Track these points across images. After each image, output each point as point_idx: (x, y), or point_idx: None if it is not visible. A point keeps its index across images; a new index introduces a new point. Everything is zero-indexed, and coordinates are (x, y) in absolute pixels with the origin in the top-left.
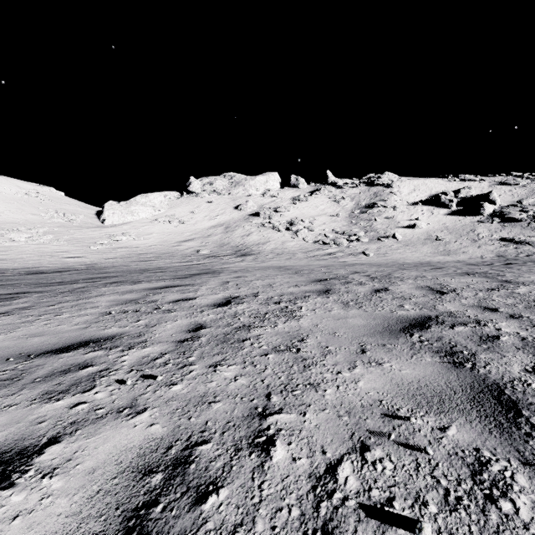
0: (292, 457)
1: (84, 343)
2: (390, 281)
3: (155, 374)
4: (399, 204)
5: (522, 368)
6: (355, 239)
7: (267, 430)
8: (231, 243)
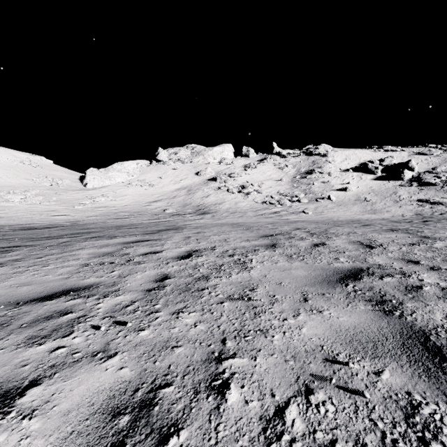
0: (245, 400)
1: (66, 291)
2: (327, 236)
3: (126, 321)
4: (334, 170)
5: (443, 316)
6: (297, 200)
7: (222, 374)
8: (192, 203)
